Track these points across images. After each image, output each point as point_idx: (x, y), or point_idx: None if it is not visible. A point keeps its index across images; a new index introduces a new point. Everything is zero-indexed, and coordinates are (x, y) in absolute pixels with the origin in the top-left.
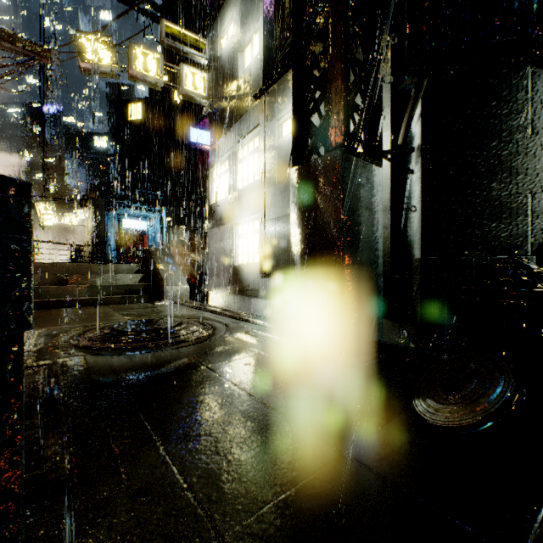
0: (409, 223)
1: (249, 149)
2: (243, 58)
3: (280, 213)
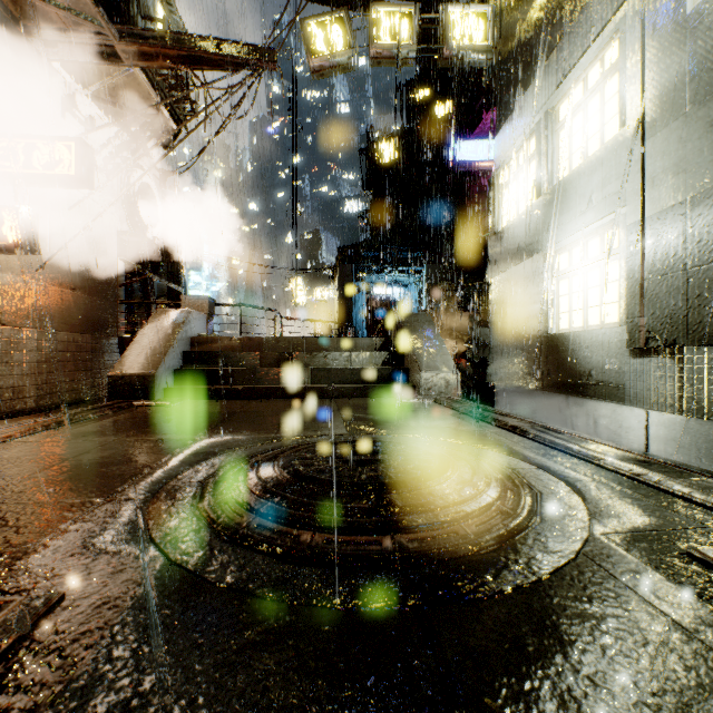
0: None
1: (589, 83)
2: None
3: (704, 181)
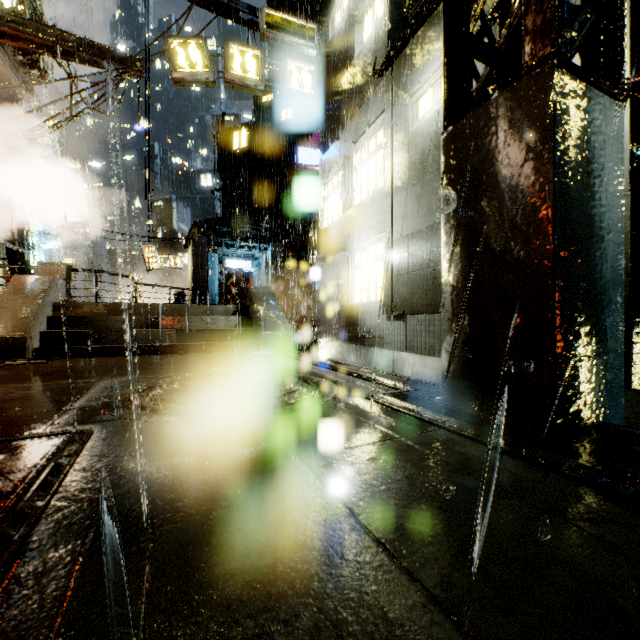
0: None
1: (370, 149)
2: (362, 31)
3: (415, 227)
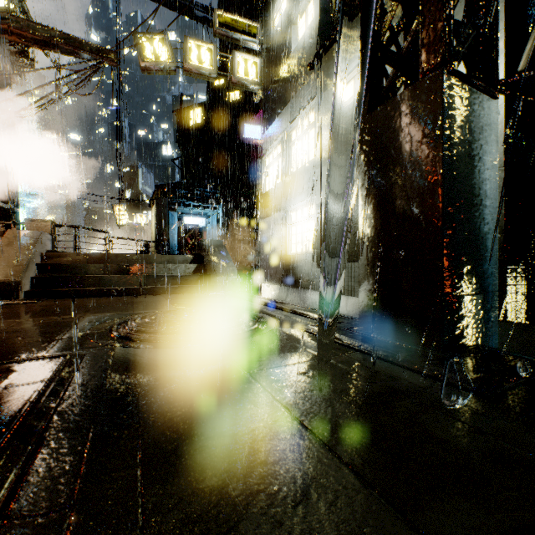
0: None
1: (303, 127)
2: (297, 31)
3: (339, 192)
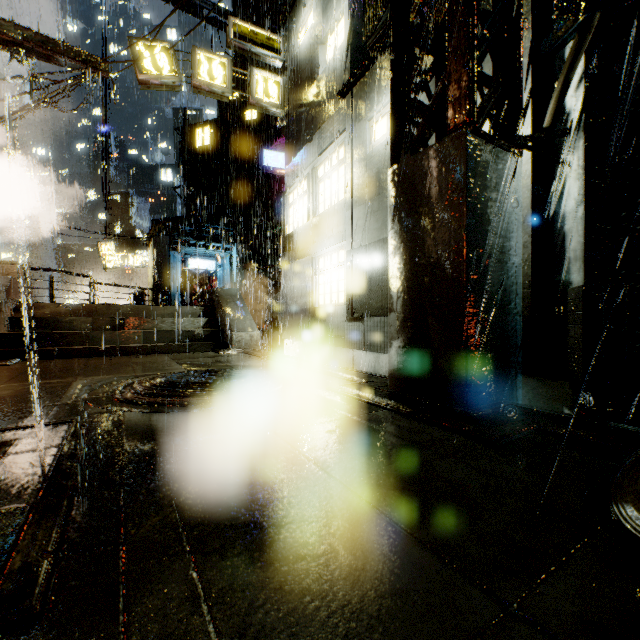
0: (560, 239)
1: (333, 163)
2: (325, 51)
3: (372, 238)
